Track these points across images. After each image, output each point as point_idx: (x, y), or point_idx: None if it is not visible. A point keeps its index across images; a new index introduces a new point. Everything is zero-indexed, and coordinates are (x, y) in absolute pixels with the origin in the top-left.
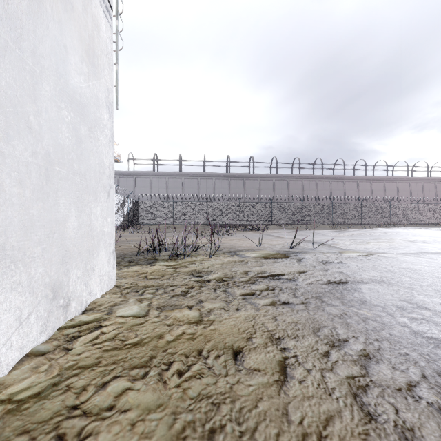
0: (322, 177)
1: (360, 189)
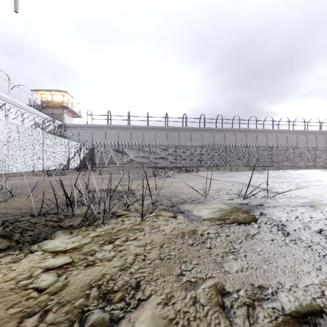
0: (240, 130)
1: (268, 139)
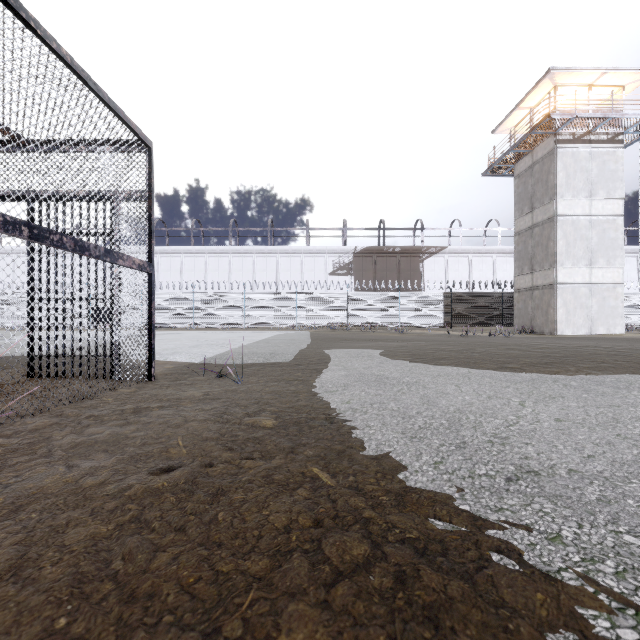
0: None
1: None
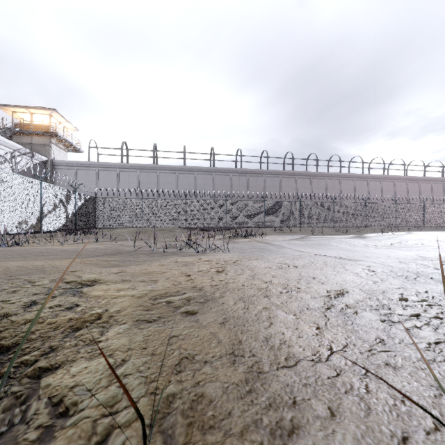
0: (317, 174)
1: (356, 189)
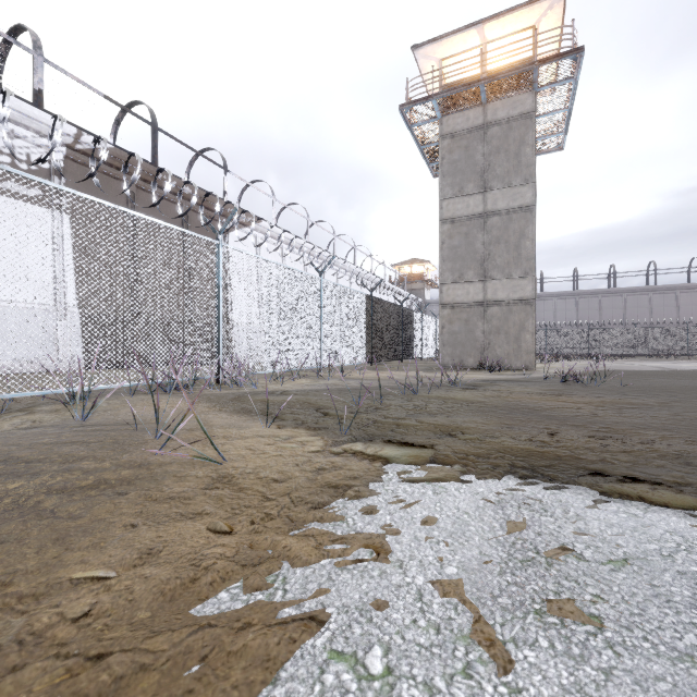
0: None
1: None
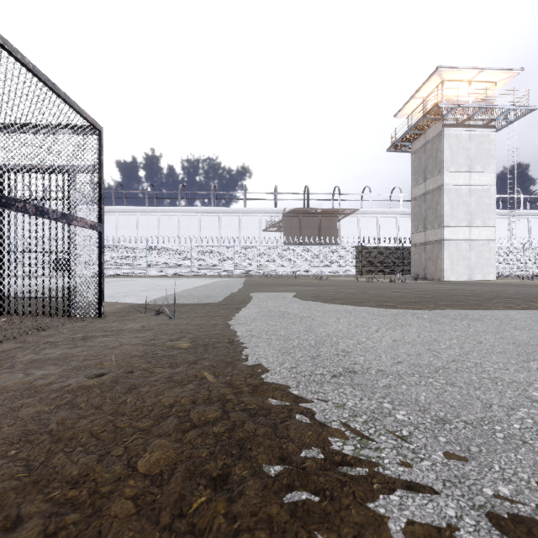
0: None
1: None
